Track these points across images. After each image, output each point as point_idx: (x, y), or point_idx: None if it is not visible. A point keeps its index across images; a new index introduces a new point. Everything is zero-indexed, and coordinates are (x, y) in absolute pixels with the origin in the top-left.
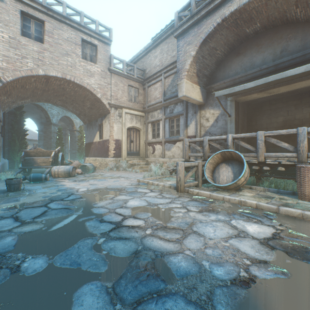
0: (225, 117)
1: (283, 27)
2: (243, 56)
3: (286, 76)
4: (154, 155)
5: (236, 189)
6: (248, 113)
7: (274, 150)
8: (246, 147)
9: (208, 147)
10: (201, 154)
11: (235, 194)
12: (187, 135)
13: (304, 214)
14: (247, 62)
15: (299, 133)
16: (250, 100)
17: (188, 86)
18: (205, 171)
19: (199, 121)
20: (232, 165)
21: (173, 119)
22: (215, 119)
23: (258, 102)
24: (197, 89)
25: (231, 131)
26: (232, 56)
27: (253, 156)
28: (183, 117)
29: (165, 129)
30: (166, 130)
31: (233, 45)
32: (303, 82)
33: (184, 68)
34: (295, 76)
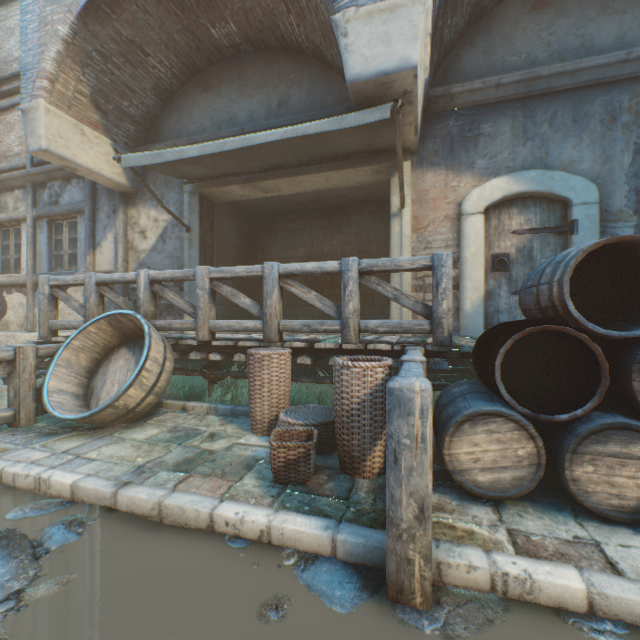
0: (182, 231)
1: (282, 54)
2: (216, 94)
3: (255, 144)
4: (6, 324)
5: (131, 420)
6: (251, 232)
7: (294, 314)
8: (178, 306)
9: (97, 304)
10: (81, 323)
11: (98, 443)
12: (97, 269)
13: (164, 505)
14: (223, 110)
15: (266, 276)
16: (236, 200)
17: (60, 127)
18: (49, 374)
19: (124, 236)
20: (141, 353)
21: (61, 223)
22: (161, 234)
23: (267, 212)
24: (105, 147)
25: (193, 267)
26: (196, 89)
27: (189, 327)
28: (86, 219)
29: (38, 247)
30: (40, 251)
31: (193, 59)
32: (312, 177)
33: (41, 67)
34: (288, 157)
